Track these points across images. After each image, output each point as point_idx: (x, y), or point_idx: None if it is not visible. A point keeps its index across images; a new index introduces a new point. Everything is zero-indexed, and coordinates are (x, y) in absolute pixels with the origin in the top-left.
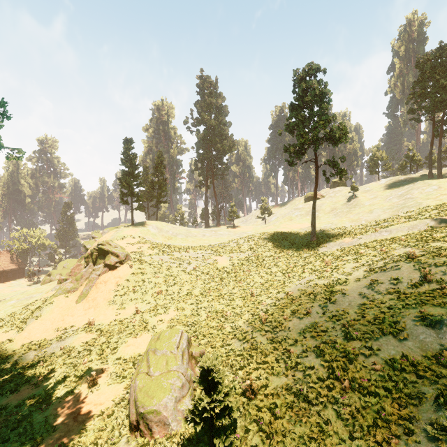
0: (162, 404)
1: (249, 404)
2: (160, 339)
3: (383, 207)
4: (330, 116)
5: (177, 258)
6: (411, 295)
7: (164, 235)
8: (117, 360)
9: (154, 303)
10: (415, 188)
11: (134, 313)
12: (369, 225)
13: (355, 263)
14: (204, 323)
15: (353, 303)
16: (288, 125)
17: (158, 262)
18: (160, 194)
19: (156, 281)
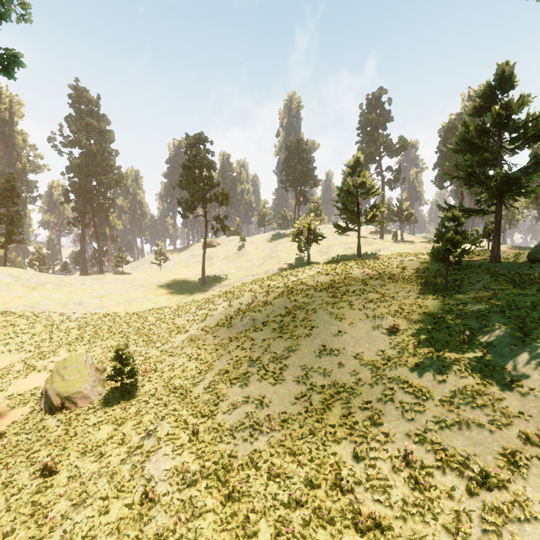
0: (83, 387)
1: (145, 377)
2: (68, 361)
3: (259, 257)
4: (216, 182)
5: (58, 308)
6: (244, 310)
7: (25, 285)
8: (10, 396)
9: (37, 351)
10: (281, 243)
11: (12, 363)
12: (247, 271)
13: (225, 298)
14: (102, 356)
15: (215, 320)
16: (181, 181)
17: (32, 312)
18: (13, 231)
19: (34, 331)
